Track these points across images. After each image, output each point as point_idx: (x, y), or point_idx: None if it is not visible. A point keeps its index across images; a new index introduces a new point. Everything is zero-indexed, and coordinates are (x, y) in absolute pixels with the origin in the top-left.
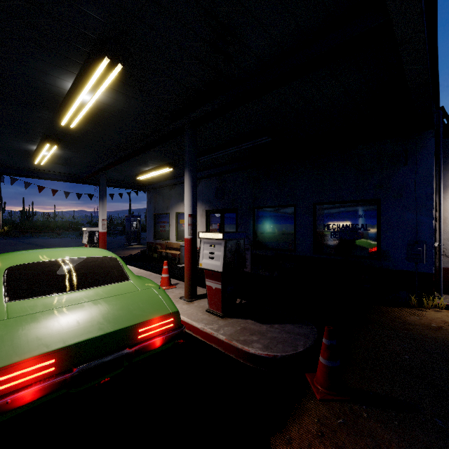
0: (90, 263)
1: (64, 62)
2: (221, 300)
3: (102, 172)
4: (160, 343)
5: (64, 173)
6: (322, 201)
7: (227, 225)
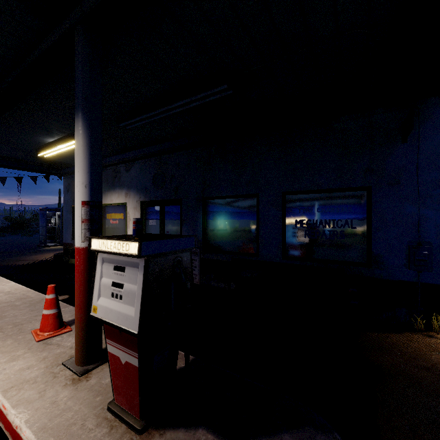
0: None
1: None
2: (138, 392)
3: None
4: None
5: None
6: (294, 190)
7: (169, 221)
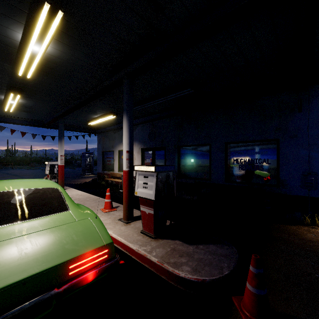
0: (31, 195)
1: (10, 11)
2: (153, 224)
3: (60, 119)
4: (92, 277)
5: (31, 119)
6: (232, 141)
7: (158, 160)
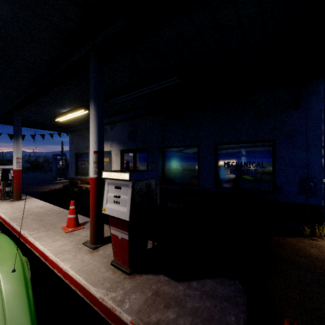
0: None
1: None
2: (128, 253)
3: (17, 112)
4: None
5: None
6: (223, 142)
7: (139, 163)
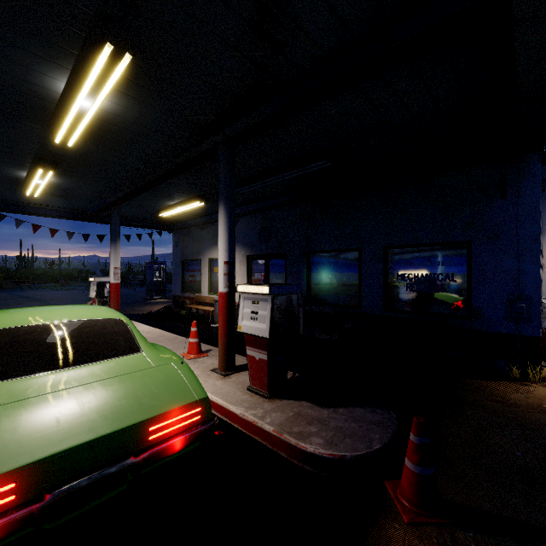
0: (85, 328)
1: (51, 52)
2: (267, 375)
3: (115, 207)
4: (181, 445)
5: (66, 208)
6: (395, 244)
7: (274, 274)
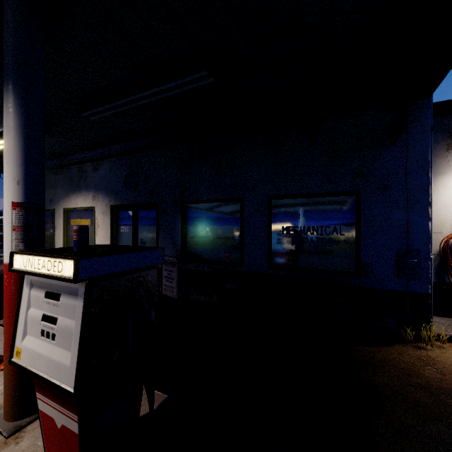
0: None
1: None
2: None
3: None
4: None
5: None
6: (280, 194)
7: (143, 227)
